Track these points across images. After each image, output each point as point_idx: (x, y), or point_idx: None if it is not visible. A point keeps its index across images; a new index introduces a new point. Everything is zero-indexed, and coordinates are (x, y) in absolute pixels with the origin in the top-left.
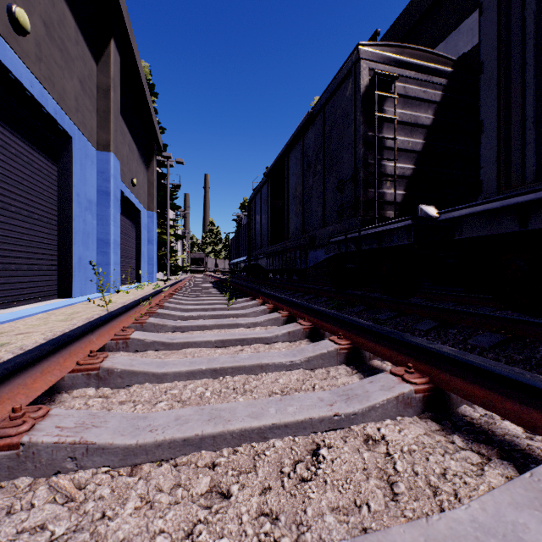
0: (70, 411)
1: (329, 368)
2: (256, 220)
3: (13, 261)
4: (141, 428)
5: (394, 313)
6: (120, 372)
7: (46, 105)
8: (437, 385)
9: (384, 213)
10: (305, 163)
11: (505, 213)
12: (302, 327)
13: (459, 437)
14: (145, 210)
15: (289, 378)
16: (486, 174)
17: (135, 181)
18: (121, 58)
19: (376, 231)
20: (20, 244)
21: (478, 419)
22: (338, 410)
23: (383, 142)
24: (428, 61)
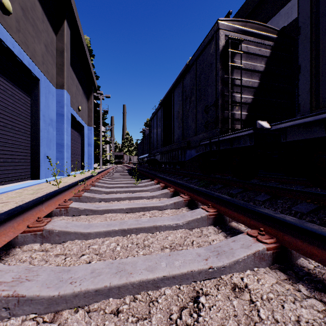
0: (12, 266)
1: (202, 228)
2: (154, 132)
3: (1, 156)
4: (64, 280)
5: (241, 189)
6: (58, 232)
7: (23, 59)
8: (282, 244)
9: (234, 126)
10: (184, 96)
11: (315, 125)
12: (183, 199)
13: (303, 286)
14: (86, 126)
15: (175, 236)
16: (302, 99)
17: (80, 108)
18: (71, 32)
19: (229, 137)
20: (6, 146)
21: (313, 270)
22: (211, 264)
23: (233, 81)
24: (262, 31)
